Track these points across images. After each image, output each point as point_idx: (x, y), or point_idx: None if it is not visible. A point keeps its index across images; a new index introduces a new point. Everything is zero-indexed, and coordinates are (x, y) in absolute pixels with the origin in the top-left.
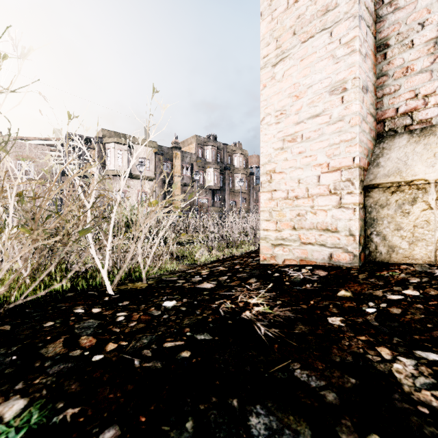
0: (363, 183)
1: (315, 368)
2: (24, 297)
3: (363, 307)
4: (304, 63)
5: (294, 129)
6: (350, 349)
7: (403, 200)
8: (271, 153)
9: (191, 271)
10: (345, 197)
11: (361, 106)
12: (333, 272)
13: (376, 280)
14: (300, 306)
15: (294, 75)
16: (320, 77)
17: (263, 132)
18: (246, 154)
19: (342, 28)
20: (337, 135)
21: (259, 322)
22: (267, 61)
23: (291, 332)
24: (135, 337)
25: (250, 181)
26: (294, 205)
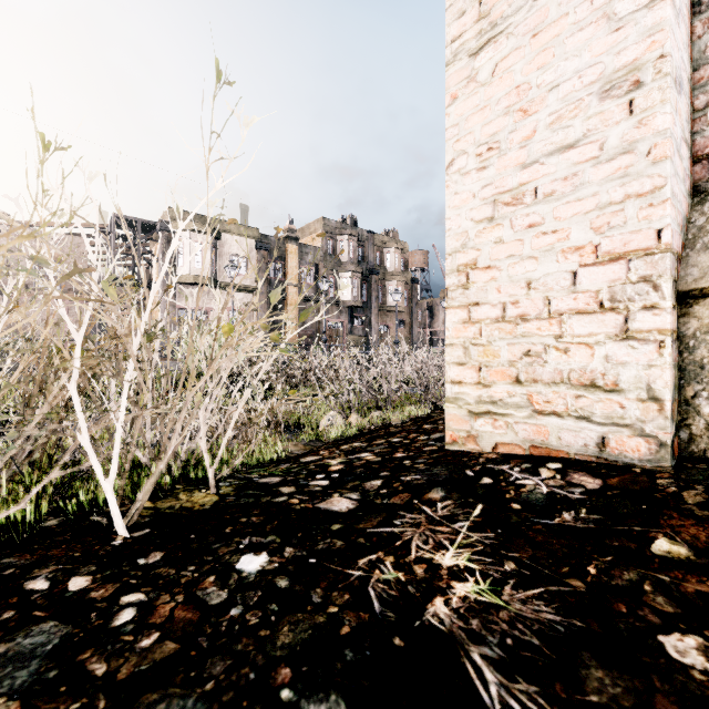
0: (677, 285)
1: None
2: None
3: None
4: (541, 40)
5: (518, 177)
6: None
7: None
8: (468, 230)
9: (309, 460)
10: (639, 317)
11: (674, 119)
12: (615, 479)
13: None
14: (566, 585)
15: (518, 68)
16: (578, 65)
17: (450, 189)
18: (406, 248)
19: None
20: (619, 185)
21: (475, 648)
22: (460, 48)
23: (578, 701)
24: (137, 707)
25: (411, 292)
26: (518, 334)
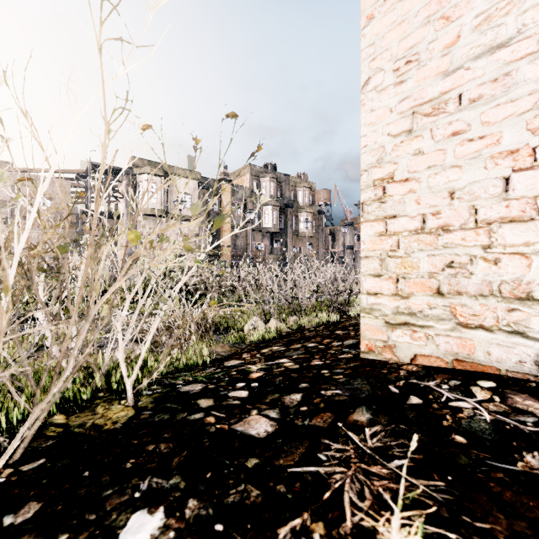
0: None
1: None
2: None
3: None
4: None
5: (439, 86)
6: None
7: None
8: (384, 145)
9: (232, 364)
10: None
11: None
12: None
13: None
14: None
15: None
16: None
17: (366, 107)
18: (314, 187)
19: None
20: None
21: None
22: None
23: None
24: None
25: (318, 221)
26: (439, 245)
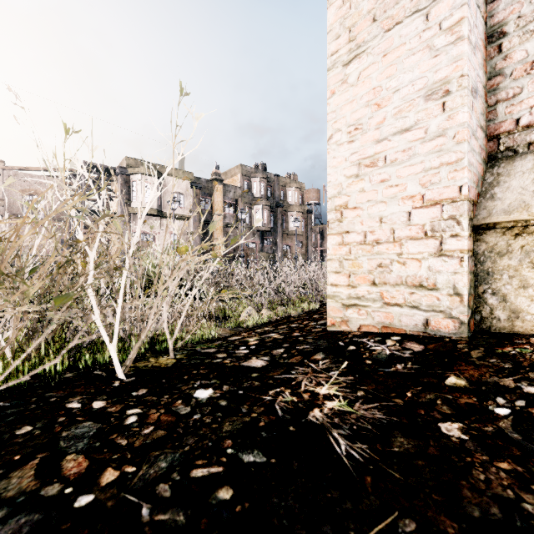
0: (473, 221)
1: (443, 532)
2: (0, 383)
3: (490, 406)
4: (389, 59)
5: (374, 149)
6: (490, 489)
7: (532, 245)
8: (342, 182)
9: (234, 338)
10: (448, 241)
11: (470, 115)
12: (432, 345)
13: (499, 360)
14: (392, 401)
15: (374, 76)
16: (411, 77)
17: (330, 154)
18: (303, 187)
19: (443, 7)
20: (436, 156)
21: (335, 430)
22: (337, 60)
23: (387, 450)
24: (149, 457)
25: (307, 220)
26: (374, 252)
